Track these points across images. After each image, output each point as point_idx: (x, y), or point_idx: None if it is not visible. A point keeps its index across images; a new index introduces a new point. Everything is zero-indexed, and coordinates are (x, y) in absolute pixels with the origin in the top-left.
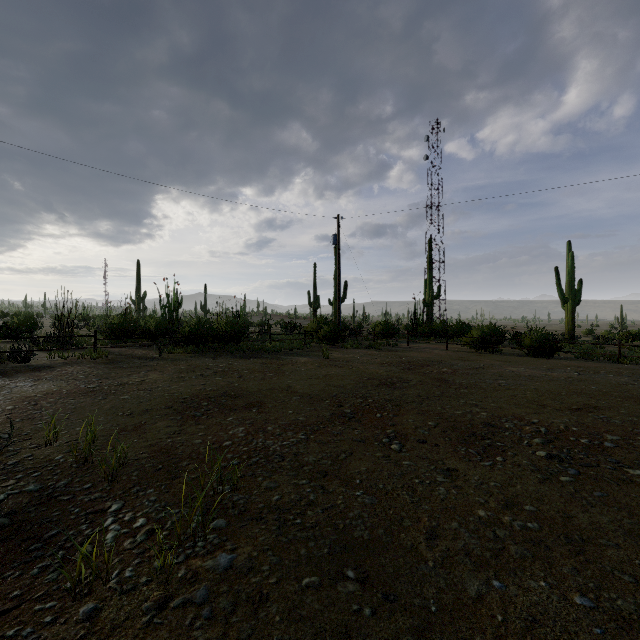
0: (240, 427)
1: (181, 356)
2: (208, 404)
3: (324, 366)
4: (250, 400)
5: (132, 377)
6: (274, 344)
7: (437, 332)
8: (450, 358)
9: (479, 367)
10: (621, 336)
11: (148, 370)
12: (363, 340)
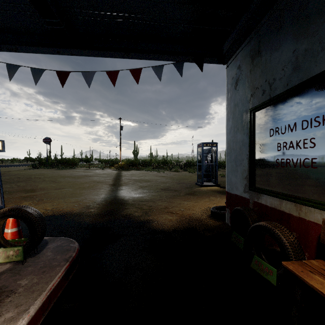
0: None
1: None
2: None
3: None
4: None
5: None
6: None
7: None
8: None
9: None
10: None
11: None
12: None
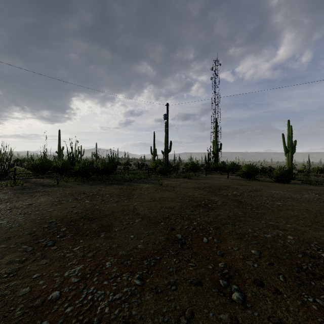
0: (79, 264)
1: (72, 184)
2: (66, 229)
3: (159, 190)
4: (102, 223)
5: (26, 201)
6: (130, 175)
7: (220, 168)
8: (232, 184)
9: (254, 190)
10: (314, 170)
11: (42, 195)
12: (180, 173)
